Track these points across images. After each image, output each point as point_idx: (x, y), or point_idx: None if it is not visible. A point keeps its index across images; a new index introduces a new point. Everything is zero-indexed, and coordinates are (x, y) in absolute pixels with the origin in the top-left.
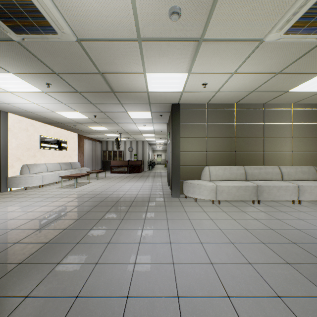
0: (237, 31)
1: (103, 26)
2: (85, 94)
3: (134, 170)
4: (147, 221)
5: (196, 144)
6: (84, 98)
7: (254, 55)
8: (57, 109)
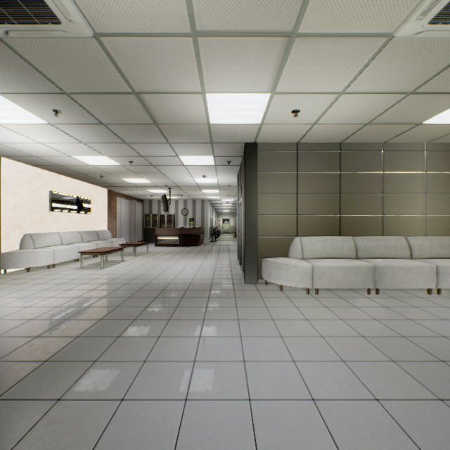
0: (353, 19)
1: (135, 8)
2: (114, 128)
3: (190, 242)
4: (208, 322)
5: (282, 203)
6: (113, 134)
7: (377, 62)
8: (74, 151)
